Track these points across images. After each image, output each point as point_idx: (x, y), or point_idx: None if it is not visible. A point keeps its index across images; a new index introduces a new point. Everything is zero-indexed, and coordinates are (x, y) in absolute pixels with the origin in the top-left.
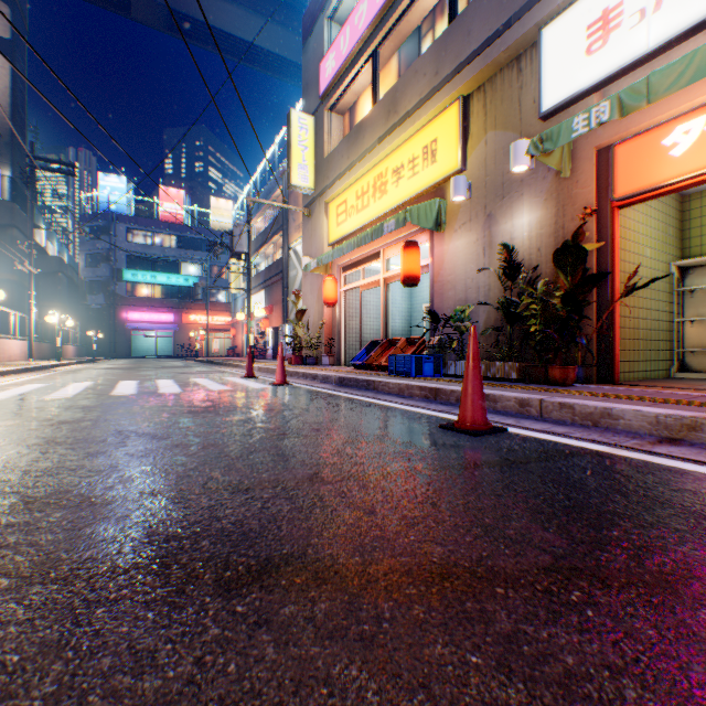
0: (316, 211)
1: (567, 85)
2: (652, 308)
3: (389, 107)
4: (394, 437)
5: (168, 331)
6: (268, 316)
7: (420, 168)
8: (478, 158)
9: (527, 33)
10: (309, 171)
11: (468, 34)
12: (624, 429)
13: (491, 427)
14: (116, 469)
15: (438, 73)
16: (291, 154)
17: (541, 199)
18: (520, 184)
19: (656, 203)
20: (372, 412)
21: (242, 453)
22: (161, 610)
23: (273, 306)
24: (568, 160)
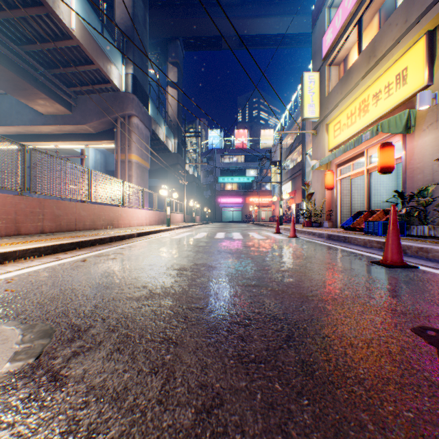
0: (319, 131)
1: None
2: None
3: (369, 54)
4: (336, 263)
5: (238, 207)
6: (292, 197)
7: (393, 90)
8: None
9: None
10: (315, 107)
11: None
12: None
13: (404, 264)
14: (217, 260)
15: (406, 21)
16: (303, 100)
17: None
18: None
19: None
20: (335, 253)
21: (260, 261)
22: (228, 286)
23: (295, 190)
24: None
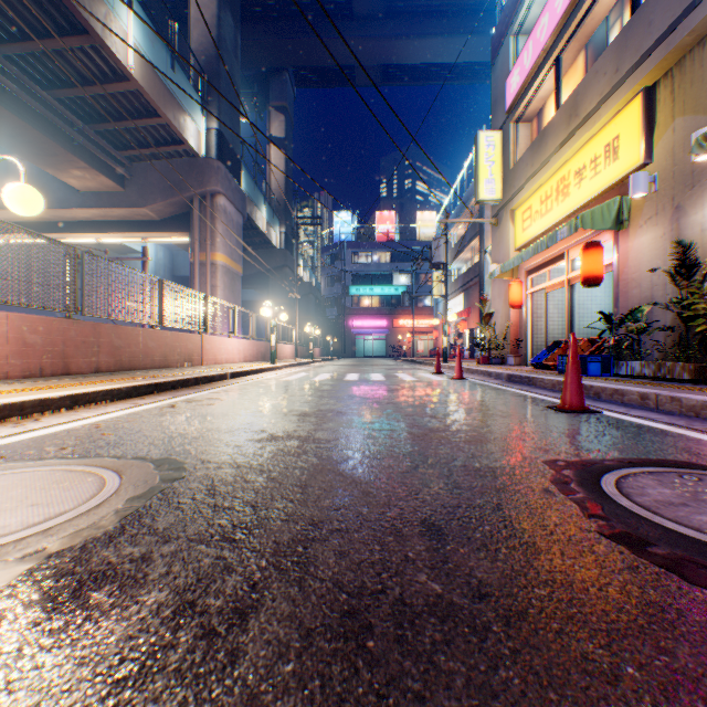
0: (502, 219)
1: None
2: None
3: (569, 111)
4: (502, 409)
5: (381, 335)
6: (465, 318)
7: (601, 167)
8: (663, 148)
9: None
10: (495, 183)
11: (648, 25)
12: None
13: (585, 409)
14: (348, 406)
15: (617, 70)
16: (477, 173)
17: None
18: None
19: None
20: (508, 397)
21: (404, 407)
22: (362, 430)
23: (469, 308)
24: None
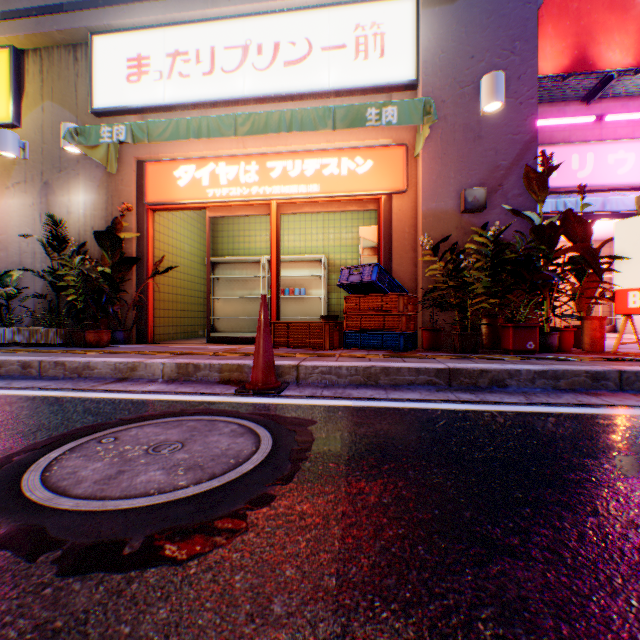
0: None
1: (114, 97)
2: (192, 288)
3: None
4: None
5: None
6: None
7: None
8: (36, 121)
9: (82, 30)
10: None
11: None
12: (99, 376)
13: None
14: None
15: None
16: None
17: (96, 184)
18: (78, 164)
19: (195, 214)
20: None
21: None
22: None
23: None
24: (117, 160)
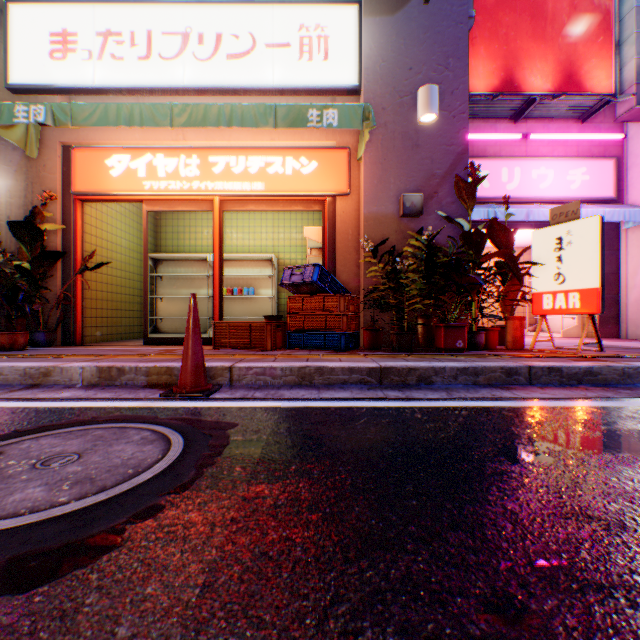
0: None
1: (35, 73)
2: (130, 286)
3: None
4: None
5: None
6: None
7: None
8: None
9: None
10: None
11: None
12: (6, 383)
13: None
14: None
15: None
16: None
17: (13, 168)
18: None
19: (135, 208)
20: None
21: None
22: None
23: None
24: (38, 143)
